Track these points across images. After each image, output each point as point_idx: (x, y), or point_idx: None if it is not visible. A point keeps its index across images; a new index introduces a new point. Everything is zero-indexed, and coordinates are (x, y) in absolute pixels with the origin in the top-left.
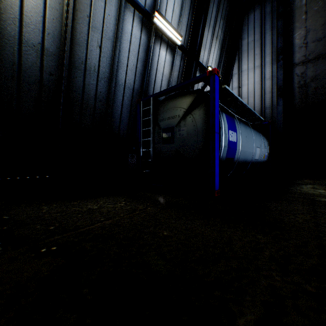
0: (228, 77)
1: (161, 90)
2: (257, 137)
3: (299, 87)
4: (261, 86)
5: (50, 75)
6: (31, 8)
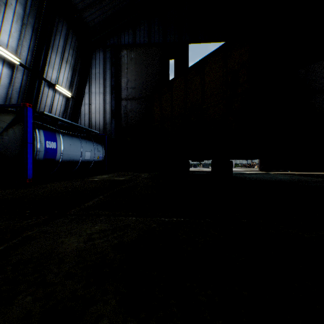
0: (82, 94)
1: None
2: (89, 144)
3: (124, 114)
4: (104, 108)
5: None
6: None
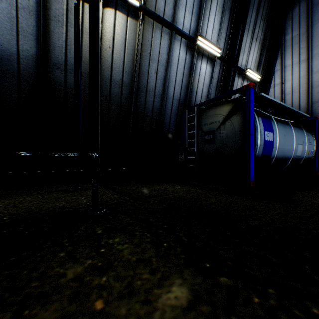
0: (270, 74)
1: (202, 97)
2: (299, 134)
3: None
4: (307, 81)
5: (125, 99)
6: (117, 58)
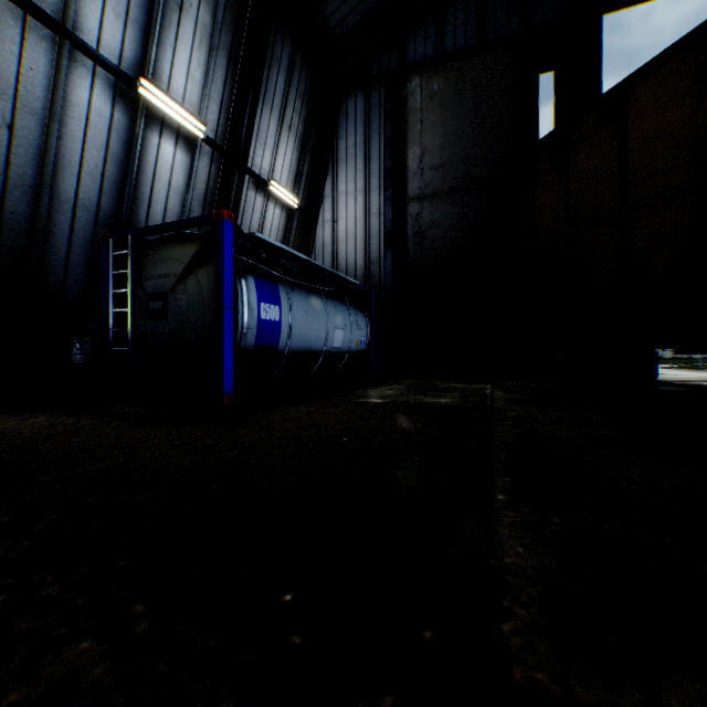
0: (318, 199)
1: (167, 215)
2: (340, 312)
3: (414, 236)
4: (366, 225)
5: None
6: None
